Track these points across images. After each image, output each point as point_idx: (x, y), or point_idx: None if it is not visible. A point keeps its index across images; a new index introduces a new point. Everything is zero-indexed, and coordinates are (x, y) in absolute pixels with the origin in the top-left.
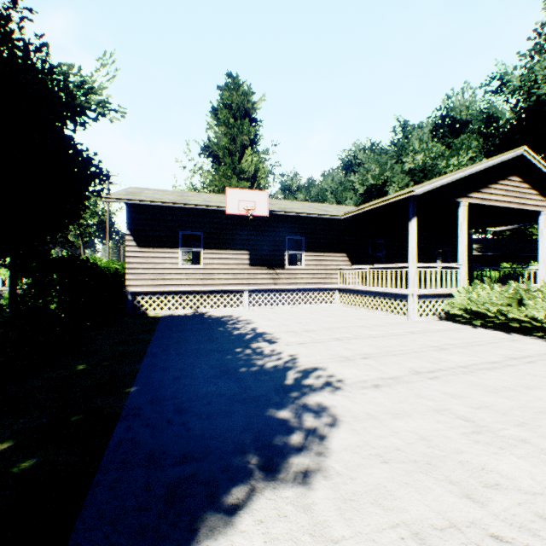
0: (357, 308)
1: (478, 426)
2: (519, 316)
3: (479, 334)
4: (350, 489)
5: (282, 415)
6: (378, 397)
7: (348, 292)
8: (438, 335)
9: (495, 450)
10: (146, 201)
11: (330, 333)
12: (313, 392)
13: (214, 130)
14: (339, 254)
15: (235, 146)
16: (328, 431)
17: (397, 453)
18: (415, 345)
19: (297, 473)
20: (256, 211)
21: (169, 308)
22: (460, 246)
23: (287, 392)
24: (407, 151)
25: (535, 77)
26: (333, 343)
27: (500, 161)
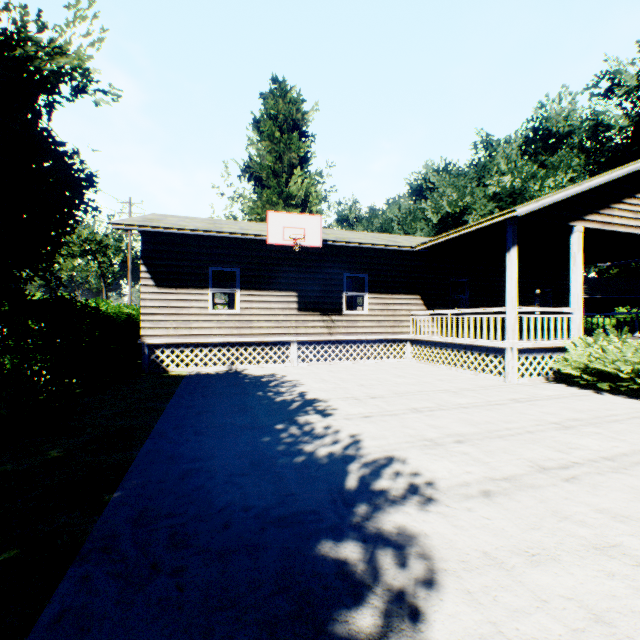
0: (436, 365)
1: None
2: None
3: (609, 404)
4: None
5: (342, 554)
6: (494, 518)
7: (423, 344)
8: (553, 405)
9: None
10: (165, 228)
11: (404, 400)
12: (390, 506)
13: (256, 146)
14: (411, 296)
15: (281, 165)
16: (422, 595)
17: None
18: (527, 421)
19: None
20: (306, 240)
21: (197, 364)
22: (573, 285)
23: (348, 504)
24: (490, 172)
25: None
26: (410, 416)
27: (627, 172)
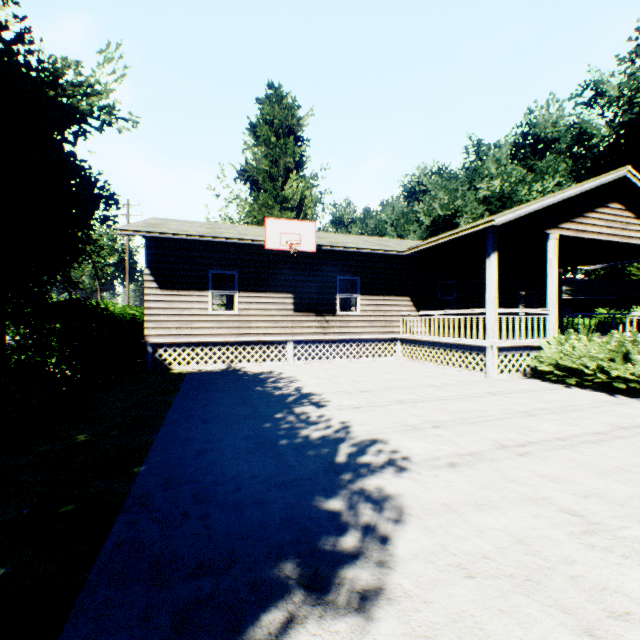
0: (424, 362)
1: (589, 522)
2: (624, 373)
3: (575, 396)
4: (424, 619)
5: (332, 505)
6: (455, 481)
7: (412, 343)
8: (524, 397)
9: (617, 560)
10: (169, 234)
11: (392, 394)
12: (372, 474)
13: (252, 150)
14: (401, 298)
15: (277, 169)
16: (391, 529)
17: (485, 563)
18: (498, 410)
19: (351, 594)
20: (301, 245)
21: (197, 362)
22: (549, 288)
23: (338, 472)
24: (481, 175)
25: (637, 84)
26: (395, 407)
27: (598, 184)
